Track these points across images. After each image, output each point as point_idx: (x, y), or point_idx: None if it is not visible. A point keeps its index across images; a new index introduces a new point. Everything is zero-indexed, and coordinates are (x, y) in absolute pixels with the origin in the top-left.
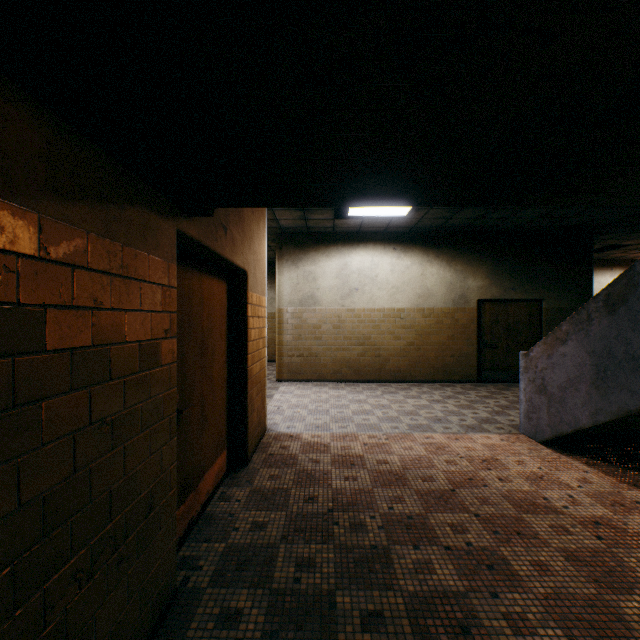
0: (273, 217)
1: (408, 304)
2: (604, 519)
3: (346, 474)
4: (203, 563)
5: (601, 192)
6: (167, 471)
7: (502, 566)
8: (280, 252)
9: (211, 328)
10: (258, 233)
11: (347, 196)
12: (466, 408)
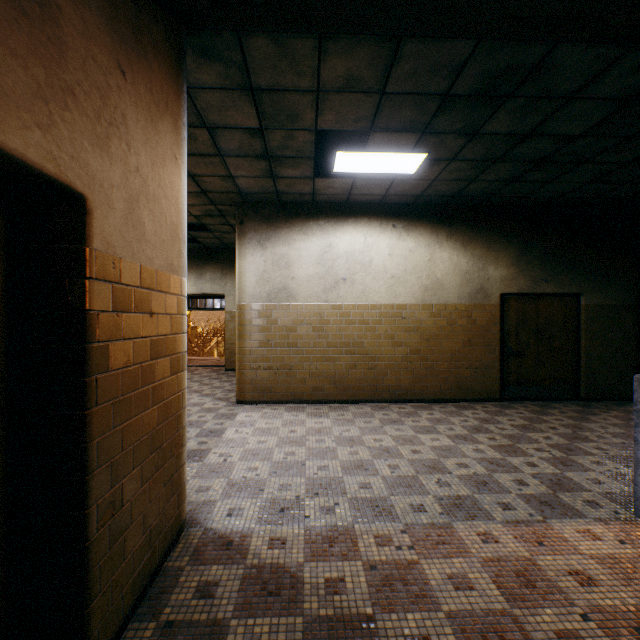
0: (226, 172)
1: (412, 299)
2: None
3: None
4: None
5: None
6: None
7: None
8: (241, 228)
9: None
10: (150, 137)
11: None
12: (512, 453)
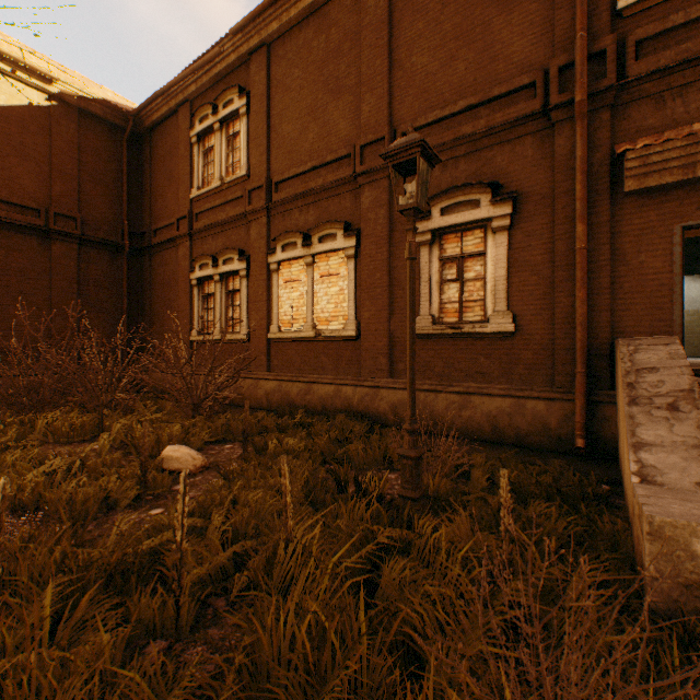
0: None
1: None
2: None
3: None
4: None
5: (692, 274)
6: None
7: None
8: None
9: None
10: None
11: None
12: None
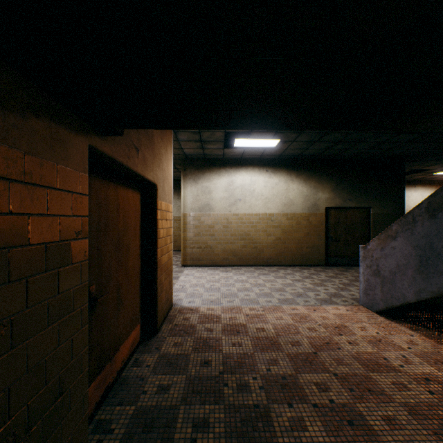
0: (179, 146)
1: (276, 210)
2: (432, 376)
3: (233, 340)
4: (115, 426)
5: None
6: (78, 356)
7: (360, 421)
8: (184, 172)
9: (126, 229)
10: (166, 156)
11: (235, 118)
12: (319, 285)
